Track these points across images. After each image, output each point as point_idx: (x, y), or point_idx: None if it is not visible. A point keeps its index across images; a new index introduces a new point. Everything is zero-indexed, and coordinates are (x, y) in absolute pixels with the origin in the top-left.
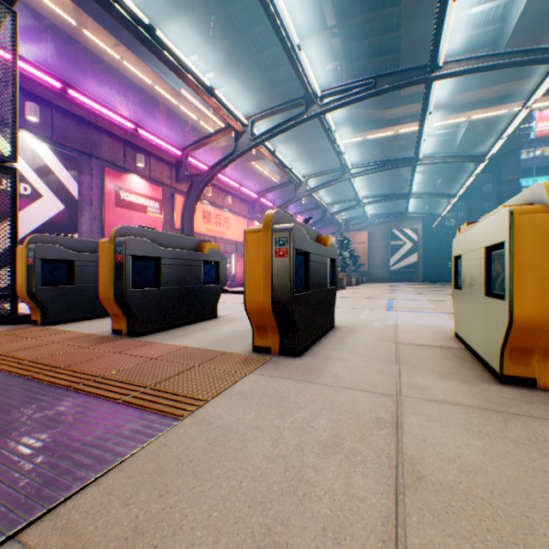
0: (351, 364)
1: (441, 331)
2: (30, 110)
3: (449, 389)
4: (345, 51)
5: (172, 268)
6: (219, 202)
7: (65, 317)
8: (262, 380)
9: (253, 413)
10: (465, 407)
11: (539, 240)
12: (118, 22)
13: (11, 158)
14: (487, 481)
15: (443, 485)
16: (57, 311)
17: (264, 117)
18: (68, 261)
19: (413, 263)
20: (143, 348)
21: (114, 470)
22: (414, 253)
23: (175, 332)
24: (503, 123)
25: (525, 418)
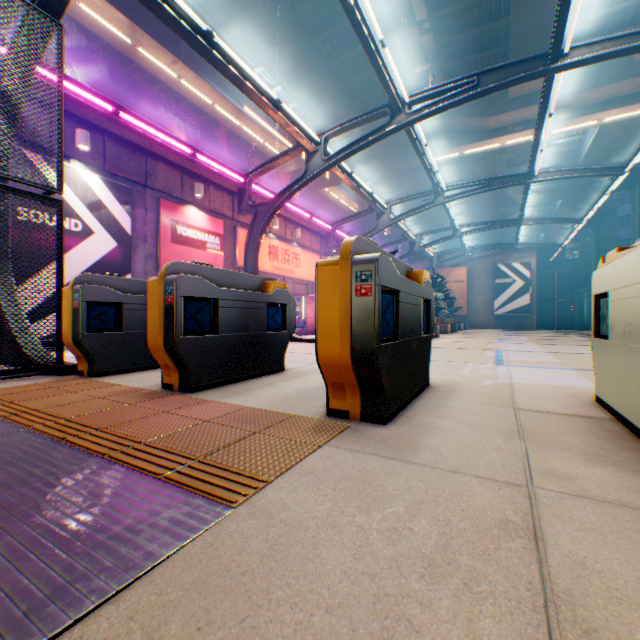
0: (456, 436)
1: (575, 394)
2: (81, 138)
3: (604, 481)
4: (438, 48)
5: (231, 311)
6: (287, 236)
7: (113, 368)
8: (340, 455)
9: (328, 504)
10: (635, 510)
11: None
12: (173, 30)
13: (57, 189)
14: None
15: None
16: (104, 361)
17: (340, 132)
18: (116, 304)
19: (525, 306)
20: (195, 407)
21: (141, 580)
22: (526, 293)
23: (234, 388)
24: None
25: None
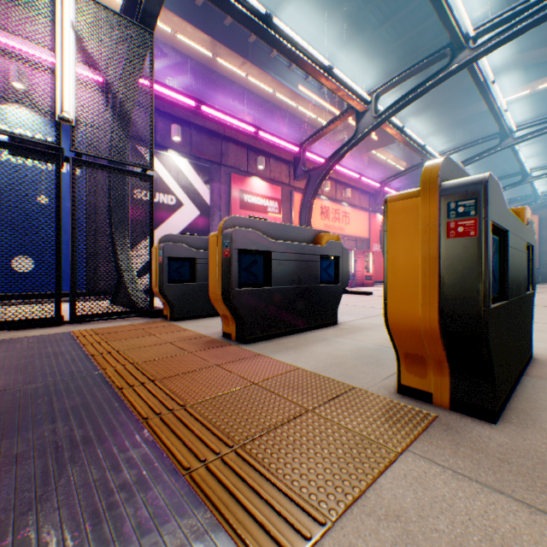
0: None
1: None
2: (174, 131)
3: None
4: None
5: (284, 263)
6: (336, 197)
7: (188, 314)
8: (436, 482)
9: None
10: None
11: None
12: (237, 22)
13: (149, 166)
14: None
15: None
16: (181, 308)
17: (391, 86)
18: (190, 259)
19: None
20: (246, 363)
21: None
22: None
23: (286, 341)
24: None
25: None
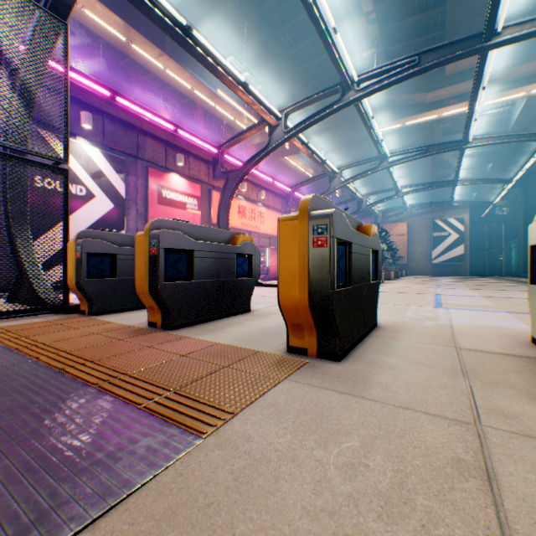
0: (404, 374)
1: (511, 335)
2: (85, 118)
3: None
4: (382, 34)
5: (205, 260)
6: (253, 197)
7: (109, 308)
8: (298, 389)
9: (288, 437)
10: None
11: None
12: (158, 27)
13: (63, 160)
14: None
15: None
16: (101, 302)
17: (298, 108)
18: (111, 254)
19: (459, 256)
20: (174, 343)
21: (117, 508)
22: (460, 245)
23: (207, 326)
24: None
25: None
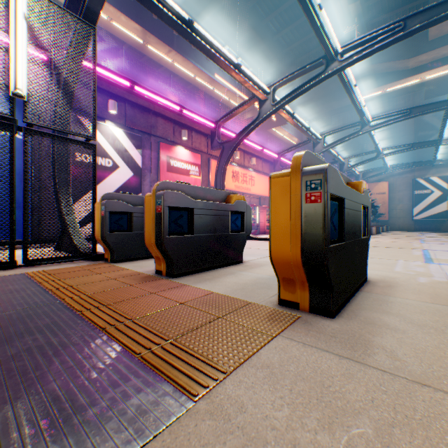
0: (409, 338)
1: None
2: (111, 105)
3: None
4: (364, 9)
5: (203, 217)
6: (244, 164)
7: (126, 257)
8: (293, 349)
9: (285, 411)
10: None
11: None
12: (166, 23)
13: (92, 137)
14: None
15: None
16: (120, 252)
17: (284, 83)
18: (128, 213)
19: (443, 212)
20: (175, 291)
21: None
22: (444, 202)
23: (204, 275)
24: None
25: None
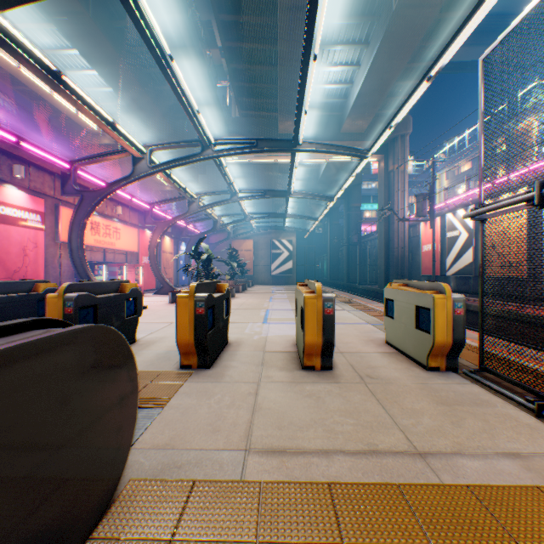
0: (239, 368)
1: (290, 340)
2: None
3: (281, 375)
4: (234, 87)
5: (106, 310)
6: (108, 212)
7: None
8: (194, 384)
9: (196, 400)
10: (284, 382)
11: (314, 309)
12: (22, 64)
13: None
14: (280, 404)
15: (267, 408)
16: None
17: (163, 148)
18: None
19: (290, 269)
20: None
21: (149, 428)
22: (291, 261)
23: None
24: (351, 164)
25: (303, 383)
